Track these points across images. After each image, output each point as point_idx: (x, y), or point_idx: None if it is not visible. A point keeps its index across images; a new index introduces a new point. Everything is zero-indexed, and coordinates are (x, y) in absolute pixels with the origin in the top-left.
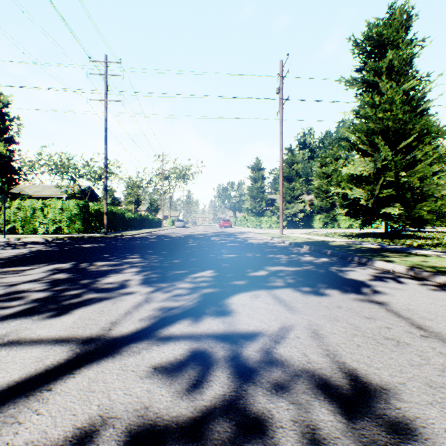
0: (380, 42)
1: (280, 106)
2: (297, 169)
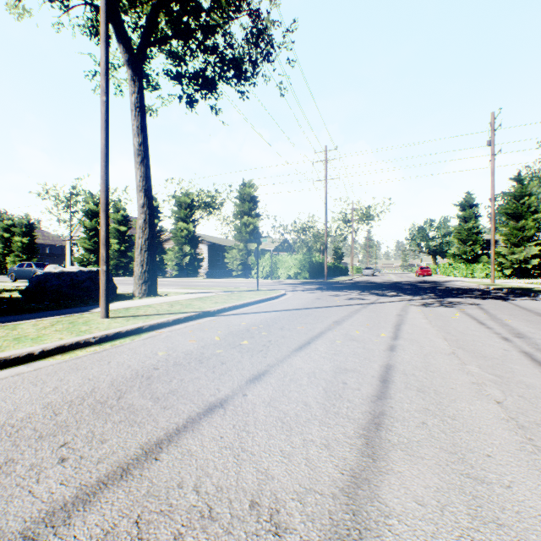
0: None
1: (491, 158)
2: (528, 203)
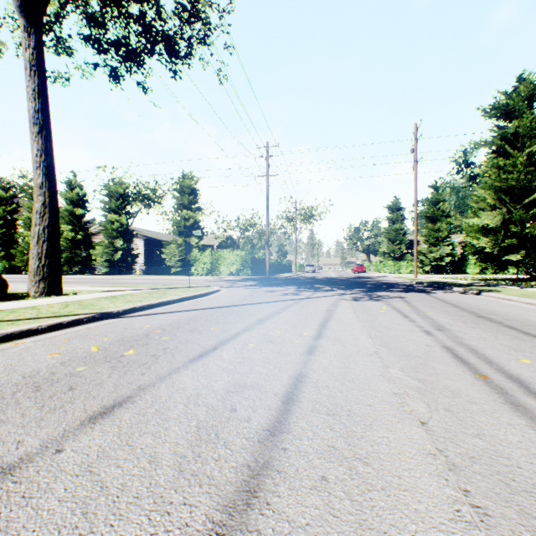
0: (507, 111)
1: (414, 164)
2: (443, 208)
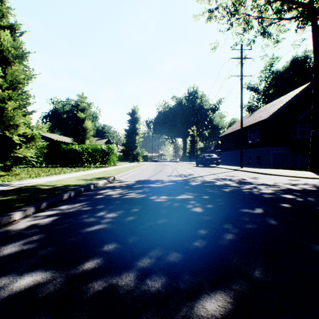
0: None
1: None
2: None
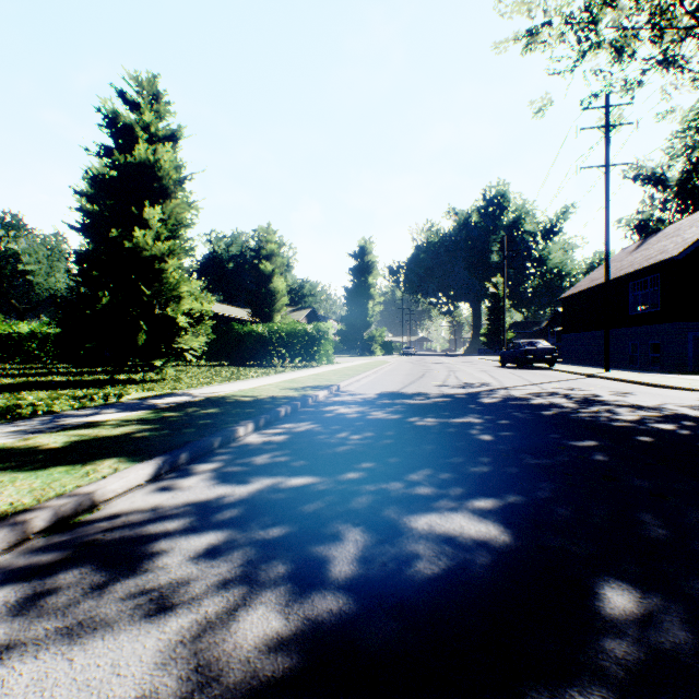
0: None
1: None
2: None
